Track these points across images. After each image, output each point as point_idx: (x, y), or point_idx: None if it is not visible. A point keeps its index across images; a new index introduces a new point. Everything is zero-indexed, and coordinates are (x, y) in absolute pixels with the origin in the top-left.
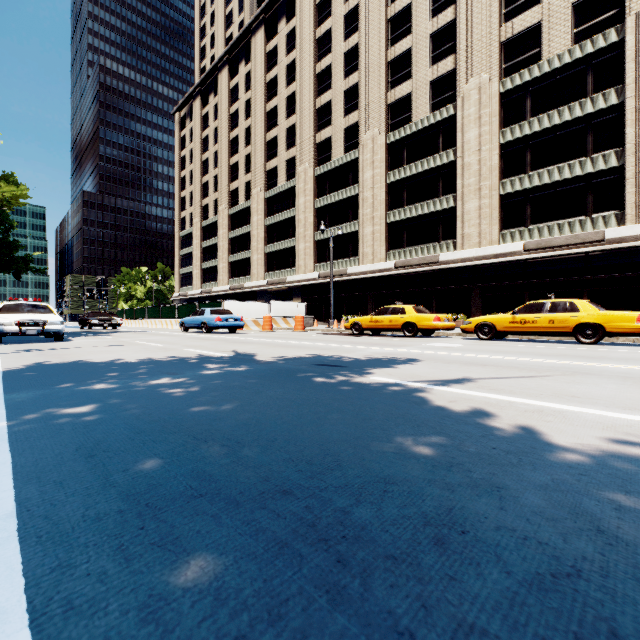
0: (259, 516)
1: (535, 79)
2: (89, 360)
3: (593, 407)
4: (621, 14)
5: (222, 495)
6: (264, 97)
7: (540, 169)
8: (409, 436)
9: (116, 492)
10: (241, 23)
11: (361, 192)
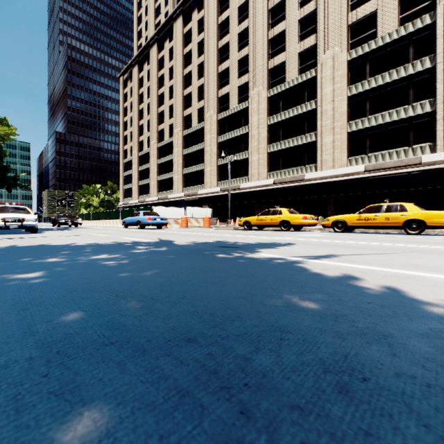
0: (163, 363)
1: (372, 50)
2: (51, 244)
3: (437, 273)
4: (433, 4)
5: (131, 343)
6: (182, 65)
7: (376, 114)
8: (295, 294)
9: (33, 340)
10: (166, 13)
11: (250, 131)
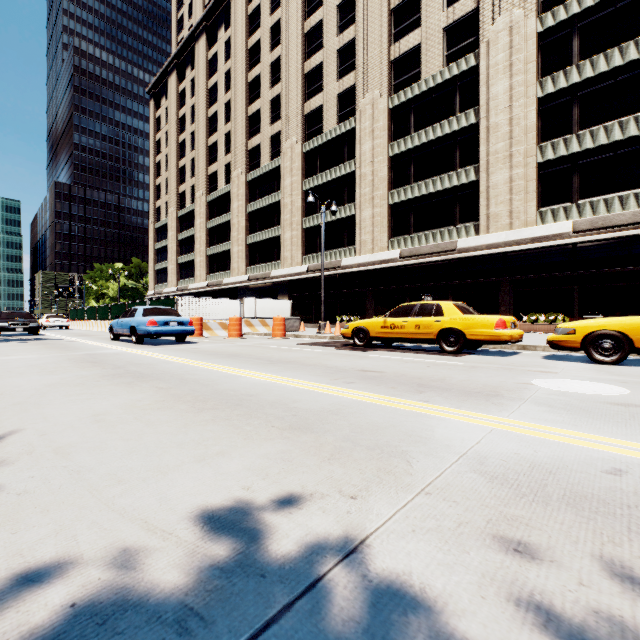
0: None
1: (586, 11)
2: None
3: None
4: None
5: None
6: (245, 65)
7: (593, 127)
8: None
9: None
10: None
11: (358, 168)
